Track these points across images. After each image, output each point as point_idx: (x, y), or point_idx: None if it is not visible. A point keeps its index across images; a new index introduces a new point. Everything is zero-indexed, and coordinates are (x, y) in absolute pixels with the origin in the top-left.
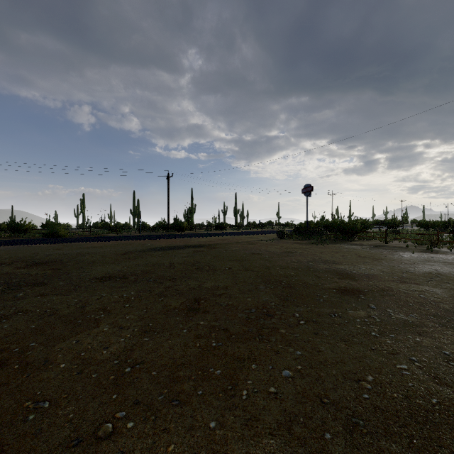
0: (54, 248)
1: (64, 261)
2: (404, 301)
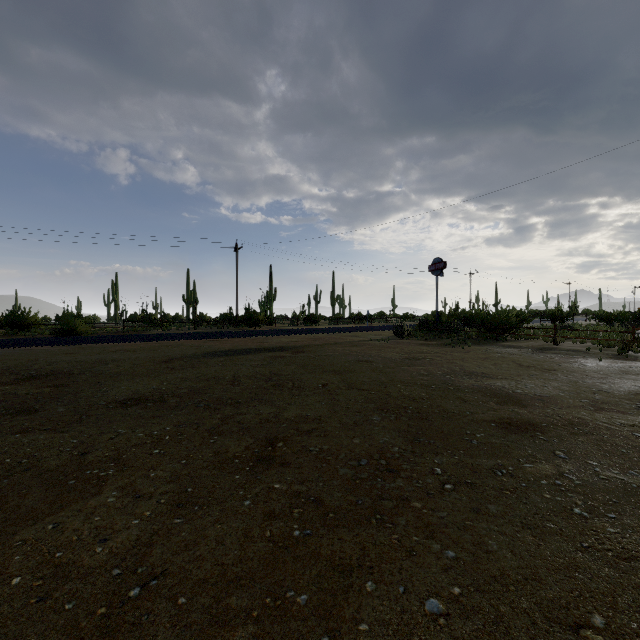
0: (64, 352)
1: (74, 373)
2: (612, 445)
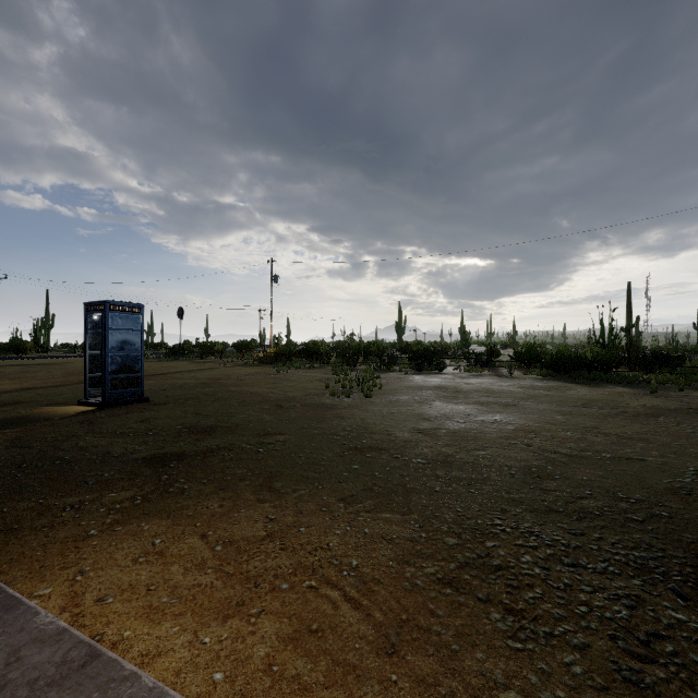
0: None
1: None
2: None
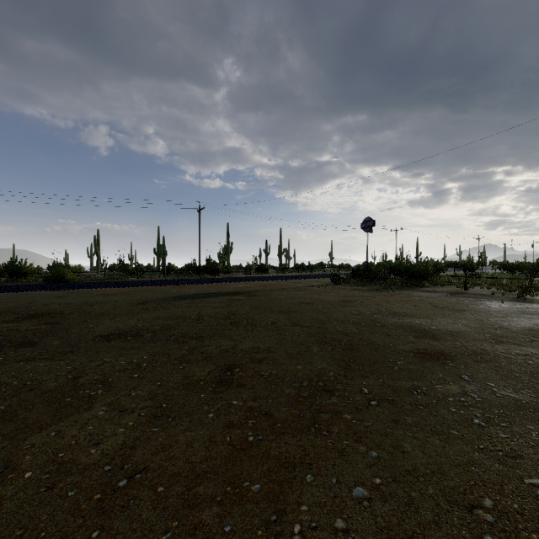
0: (56, 296)
1: (65, 313)
2: (508, 370)
